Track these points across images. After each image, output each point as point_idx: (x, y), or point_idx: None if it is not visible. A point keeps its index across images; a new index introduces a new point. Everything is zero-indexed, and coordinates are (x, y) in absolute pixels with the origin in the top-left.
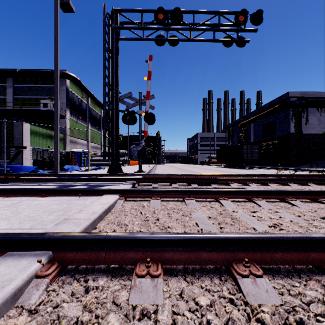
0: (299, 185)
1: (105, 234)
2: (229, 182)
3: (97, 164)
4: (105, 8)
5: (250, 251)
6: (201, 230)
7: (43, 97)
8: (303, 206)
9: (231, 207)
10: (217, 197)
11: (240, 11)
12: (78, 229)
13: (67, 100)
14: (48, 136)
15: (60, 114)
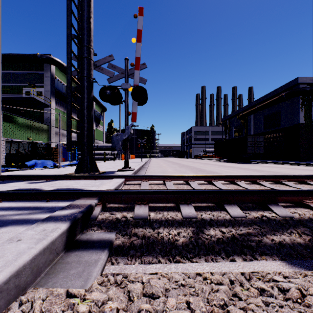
0: None
1: None
2: (303, 198)
3: None
4: None
5: None
6: None
7: (25, 84)
8: None
9: None
10: None
11: None
12: None
13: (52, 88)
14: (28, 127)
15: (44, 103)
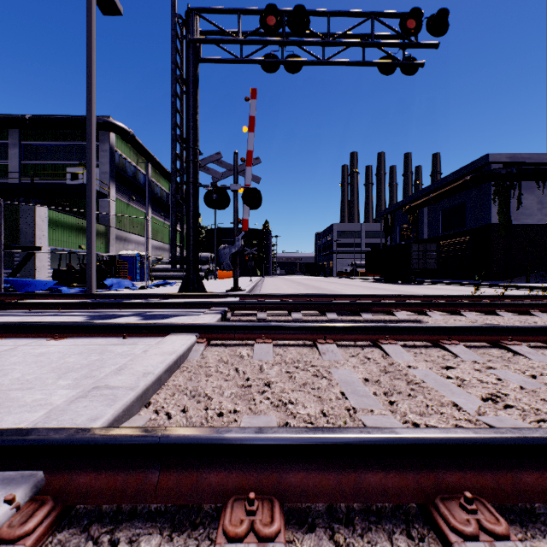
0: (516, 315)
1: (160, 433)
2: (393, 308)
3: (163, 276)
4: (175, 6)
5: (470, 468)
6: (354, 409)
7: (71, 162)
8: (536, 357)
9: (404, 358)
10: (375, 338)
11: (410, 12)
12: (111, 411)
13: (112, 168)
14: (79, 230)
15: (100, 192)
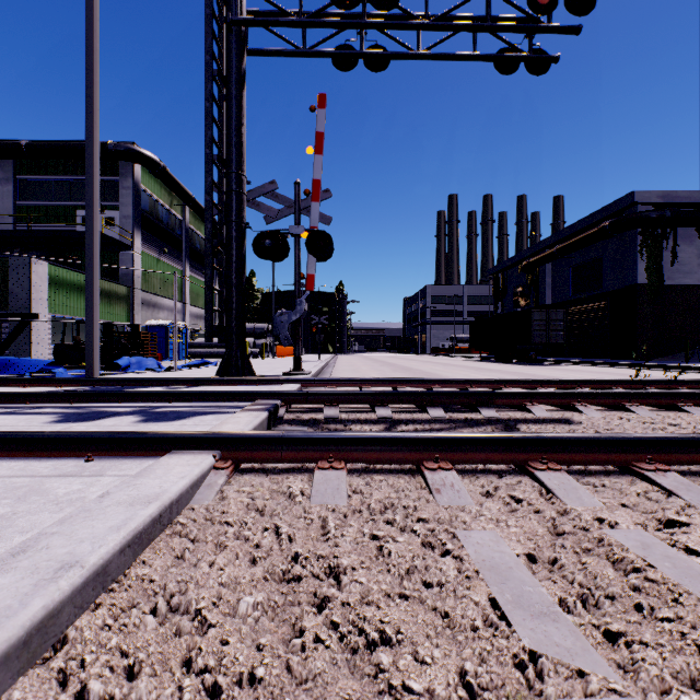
0: None
1: None
2: (526, 401)
3: (205, 354)
4: None
5: None
6: (540, 672)
7: (82, 203)
8: None
9: (584, 501)
10: (521, 459)
11: None
12: None
13: (137, 211)
14: None
15: (120, 242)
